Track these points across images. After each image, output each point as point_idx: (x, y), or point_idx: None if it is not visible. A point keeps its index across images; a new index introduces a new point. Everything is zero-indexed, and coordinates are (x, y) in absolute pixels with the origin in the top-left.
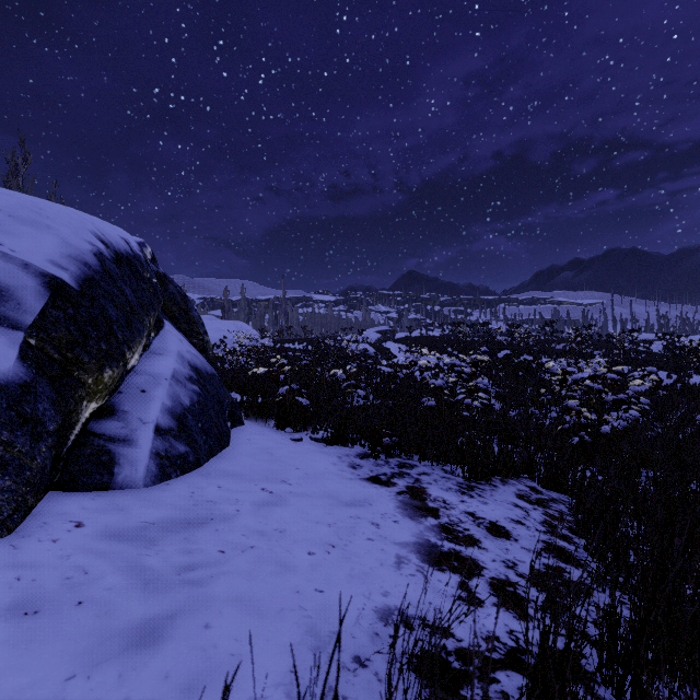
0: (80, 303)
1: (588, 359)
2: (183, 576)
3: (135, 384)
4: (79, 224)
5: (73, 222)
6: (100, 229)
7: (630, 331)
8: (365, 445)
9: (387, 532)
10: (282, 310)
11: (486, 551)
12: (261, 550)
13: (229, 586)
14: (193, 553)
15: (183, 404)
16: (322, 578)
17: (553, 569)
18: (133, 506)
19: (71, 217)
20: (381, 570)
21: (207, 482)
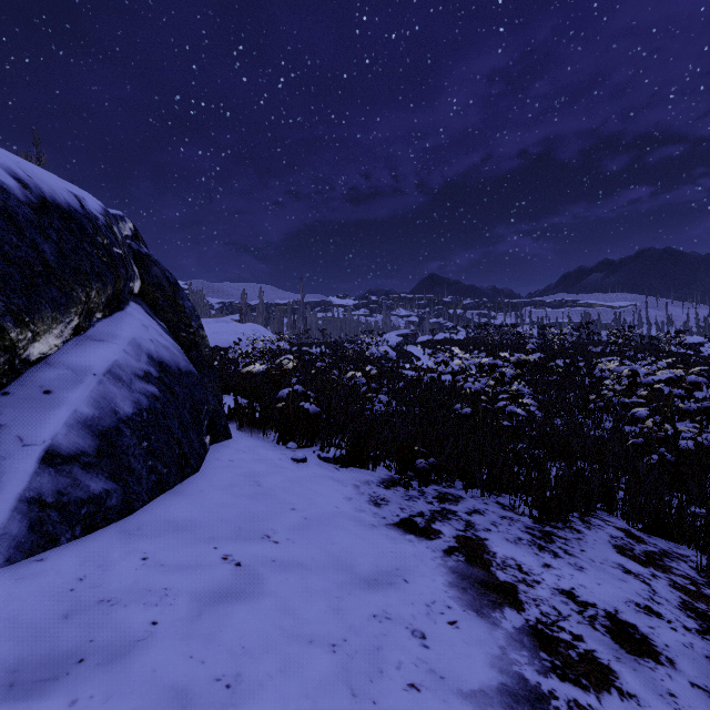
0: None
1: (633, 362)
2: None
3: (37, 381)
4: None
5: None
6: (28, 171)
7: (676, 333)
8: (391, 467)
9: (443, 656)
10: (300, 313)
11: (638, 706)
12: None
13: None
14: None
15: (118, 412)
16: None
17: None
18: None
19: None
20: None
21: (125, 549)
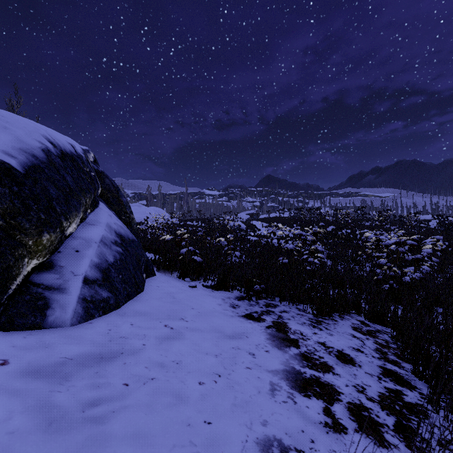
0: (24, 183)
1: (388, 231)
2: (86, 413)
3: (71, 246)
4: (33, 129)
5: (28, 127)
6: (51, 135)
7: (415, 214)
8: (241, 290)
9: (261, 360)
10: (185, 200)
11: (339, 377)
12: (160, 382)
13: (127, 422)
14: (100, 388)
15: (108, 260)
16: (210, 408)
17: (394, 392)
18: (58, 343)
19: (28, 124)
20: (259, 398)
21: (122, 321)
